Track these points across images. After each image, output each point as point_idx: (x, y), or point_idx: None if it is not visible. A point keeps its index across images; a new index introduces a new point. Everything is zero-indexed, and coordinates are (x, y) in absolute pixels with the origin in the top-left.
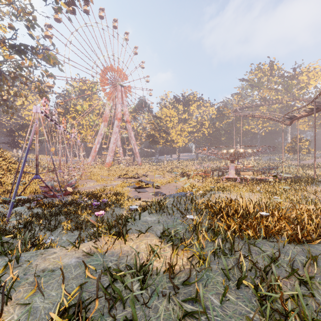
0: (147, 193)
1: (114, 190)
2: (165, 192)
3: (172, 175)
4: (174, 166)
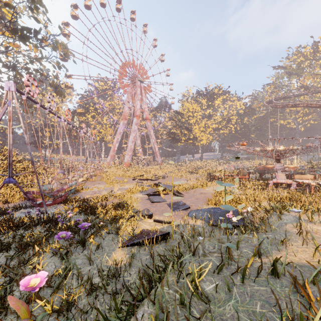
0: (164, 205)
1: (121, 197)
2: (189, 203)
3: (196, 177)
4: (197, 166)
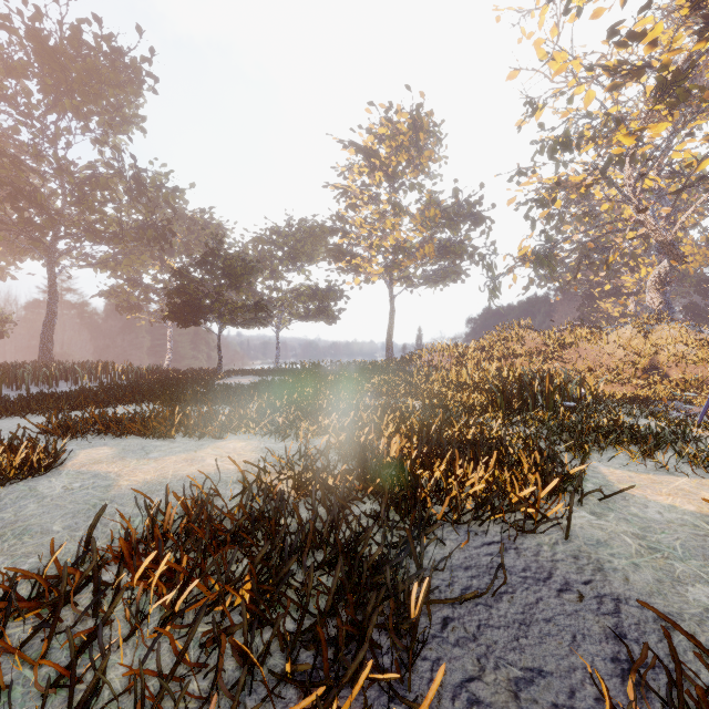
0: None
1: None
2: None
3: None
4: None
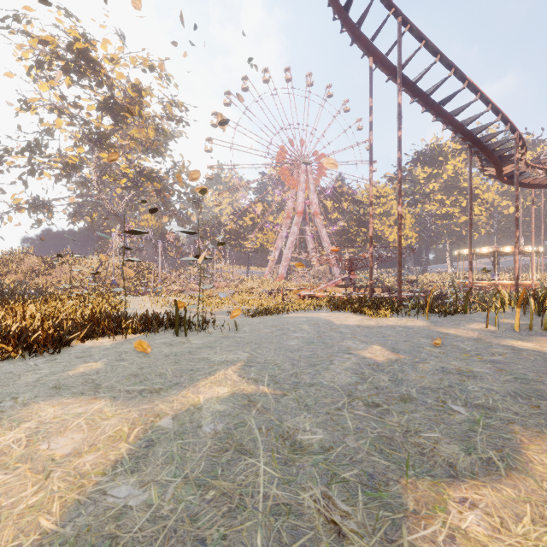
0: None
1: None
2: None
3: None
4: (391, 283)
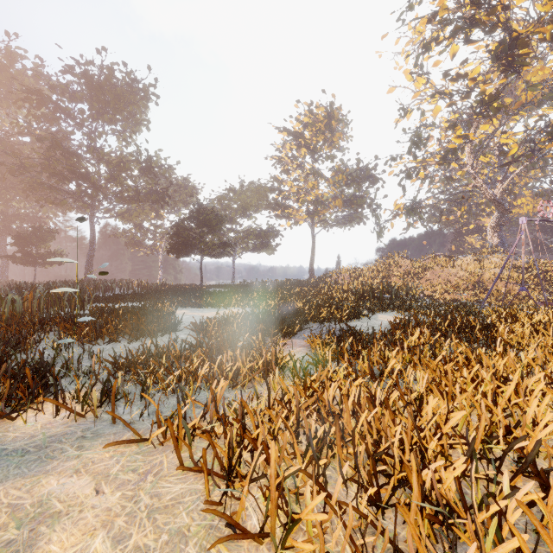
0: None
1: None
2: None
3: None
4: None
